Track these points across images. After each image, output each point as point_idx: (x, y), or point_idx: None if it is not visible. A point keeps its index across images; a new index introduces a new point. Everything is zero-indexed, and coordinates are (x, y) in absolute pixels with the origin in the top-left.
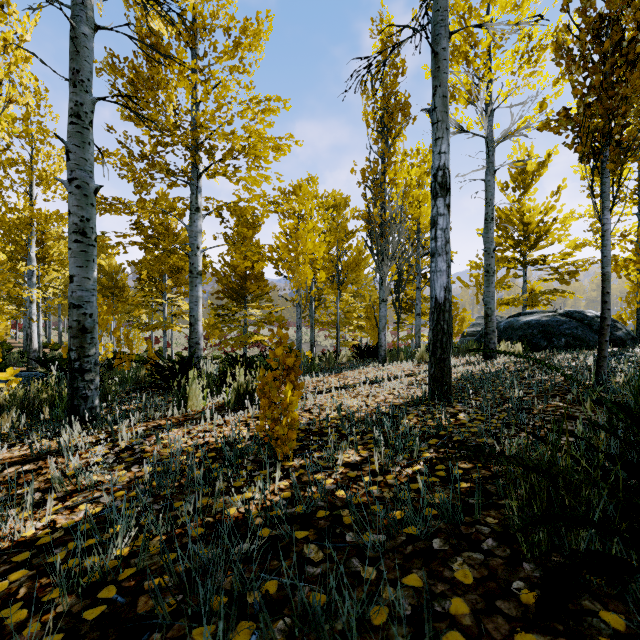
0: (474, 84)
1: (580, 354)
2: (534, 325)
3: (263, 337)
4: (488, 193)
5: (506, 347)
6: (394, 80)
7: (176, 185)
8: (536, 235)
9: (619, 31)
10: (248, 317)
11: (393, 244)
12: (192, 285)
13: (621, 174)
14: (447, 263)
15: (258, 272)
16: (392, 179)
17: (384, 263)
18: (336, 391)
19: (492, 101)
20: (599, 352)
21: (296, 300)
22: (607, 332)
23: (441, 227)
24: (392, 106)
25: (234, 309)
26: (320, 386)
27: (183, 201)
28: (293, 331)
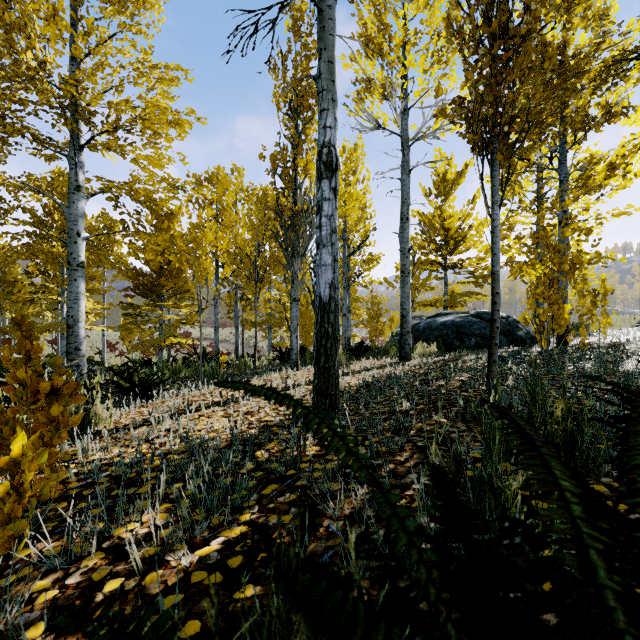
0: (387, 77)
1: (485, 354)
2: (449, 326)
3: (181, 339)
4: (404, 192)
5: (422, 348)
6: (306, 62)
7: (45, 155)
8: (455, 240)
9: (506, 11)
10: (162, 317)
11: (305, 239)
12: (70, 279)
13: (509, 167)
14: (333, 256)
15: (174, 267)
16: (303, 168)
17: (295, 259)
18: (213, 408)
19: (407, 100)
20: (489, 356)
21: (214, 299)
22: (497, 335)
23: (326, 214)
24: (302, 88)
25: (145, 308)
26: (199, 401)
27: (65, 178)
28: (229, 332)
